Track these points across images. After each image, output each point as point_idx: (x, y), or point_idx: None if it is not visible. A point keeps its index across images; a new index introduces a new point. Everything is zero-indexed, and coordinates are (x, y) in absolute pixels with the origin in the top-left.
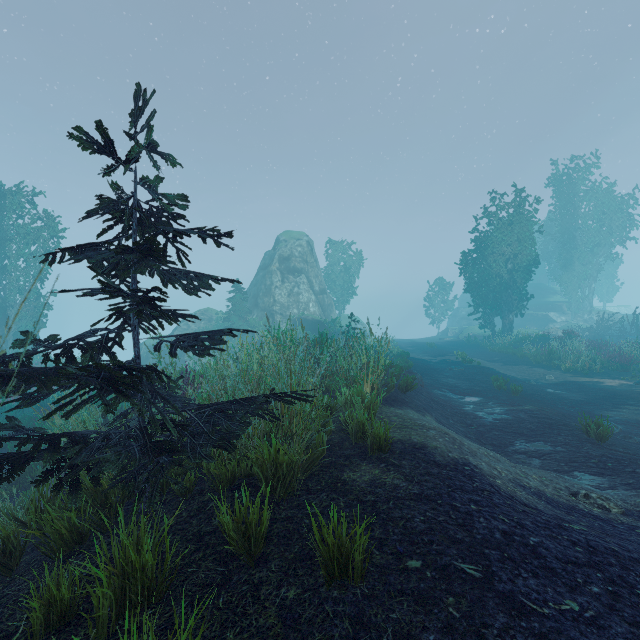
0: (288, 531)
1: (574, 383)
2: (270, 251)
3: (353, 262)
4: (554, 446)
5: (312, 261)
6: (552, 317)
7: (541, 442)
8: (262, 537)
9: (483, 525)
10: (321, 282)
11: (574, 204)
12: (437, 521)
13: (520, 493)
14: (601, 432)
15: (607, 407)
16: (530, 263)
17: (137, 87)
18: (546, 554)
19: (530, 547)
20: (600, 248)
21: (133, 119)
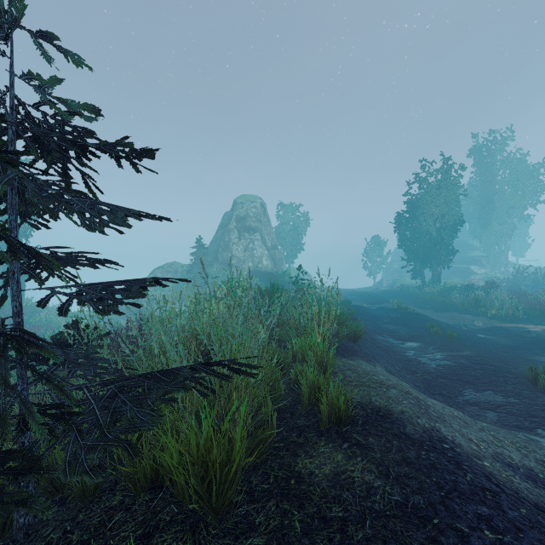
0: None
1: (501, 328)
2: (228, 212)
3: (301, 222)
4: (506, 397)
5: (265, 221)
6: (473, 270)
7: (491, 391)
8: None
9: None
10: (273, 239)
11: (492, 172)
12: None
13: (516, 480)
14: None
15: (538, 352)
16: (456, 222)
17: None
18: None
19: None
20: (514, 210)
21: None
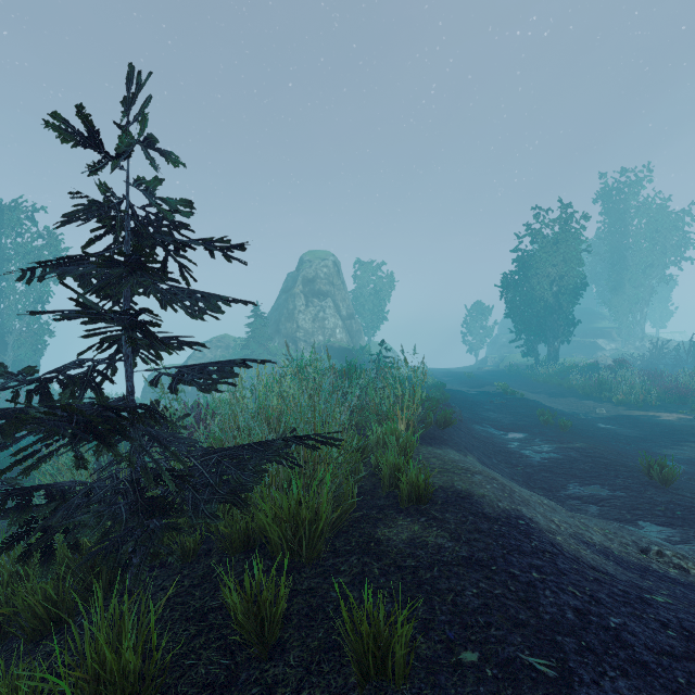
0: (311, 608)
1: (628, 417)
2: (293, 272)
3: (384, 284)
4: (613, 490)
5: (339, 283)
6: (601, 344)
7: (597, 485)
8: (278, 620)
9: (550, 600)
10: (349, 306)
11: (625, 221)
12: (493, 595)
13: (585, 552)
14: (666, 474)
15: (666, 444)
16: (577, 285)
17: (130, 68)
18: (633, 641)
19: (612, 631)
20: (653, 269)
21: (125, 107)
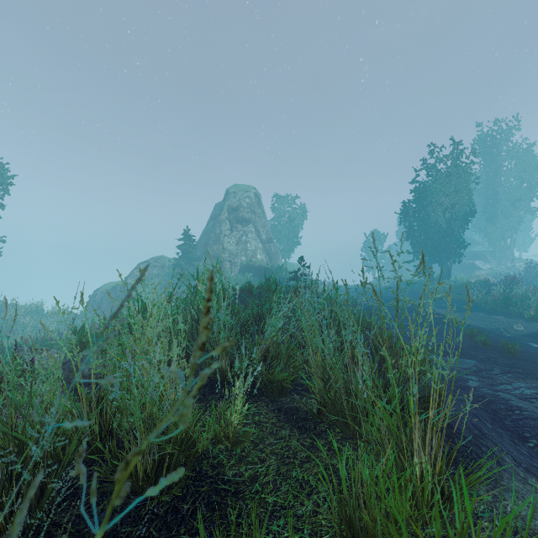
0: None
1: None
2: (220, 202)
3: (297, 214)
4: None
5: (259, 212)
6: (478, 265)
7: None
8: None
9: None
10: (268, 232)
11: (497, 162)
12: None
13: None
14: None
15: None
16: (467, 212)
17: None
18: None
19: None
20: (521, 202)
21: None
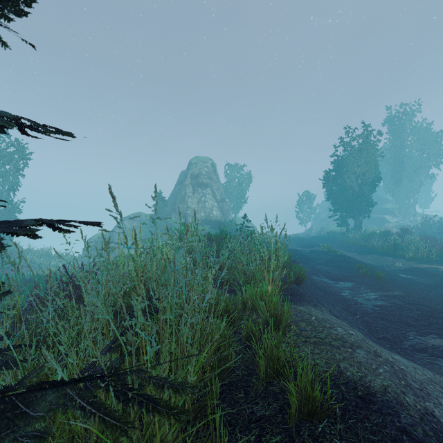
0: None
1: (419, 269)
2: (184, 171)
3: (244, 179)
4: None
5: (215, 178)
6: (387, 219)
7: (435, 335)
8: None
9: None
10: (221, 193)
11: (403, 138)
12: None
13: None
14: None
15: None
16: (374, 179)
17: None
18: None
19: None
20: (421, 169)
21: None
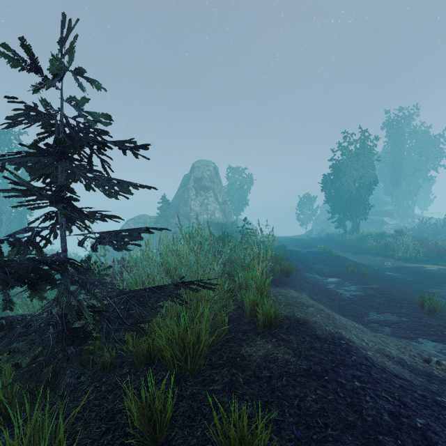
0: (192, 410)
1: (405, 268)
2: (187, 174)
3: (246, 182)
4: (399, 317)
5: (217, 181)
6: (386, 221)
7: (389, 313)
8: (166, 424)
9: (370, 405)
10: (223, 196)
11: (401, 141)
12: (328, 400)
13: (388, 363)
14: (435, 306)
15: (431, 285)
16: (371, 182)
17: (63, 16)
18: (436, 439)
19: (419, 431)
20: (420, 172)
21: (60, 45)
